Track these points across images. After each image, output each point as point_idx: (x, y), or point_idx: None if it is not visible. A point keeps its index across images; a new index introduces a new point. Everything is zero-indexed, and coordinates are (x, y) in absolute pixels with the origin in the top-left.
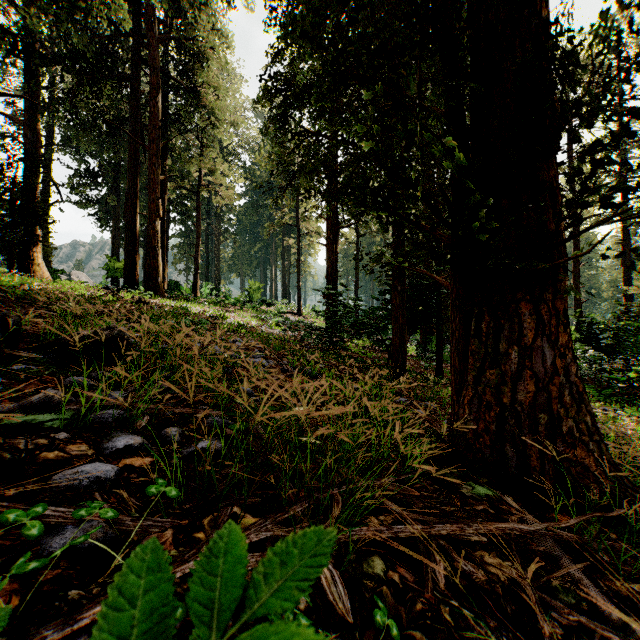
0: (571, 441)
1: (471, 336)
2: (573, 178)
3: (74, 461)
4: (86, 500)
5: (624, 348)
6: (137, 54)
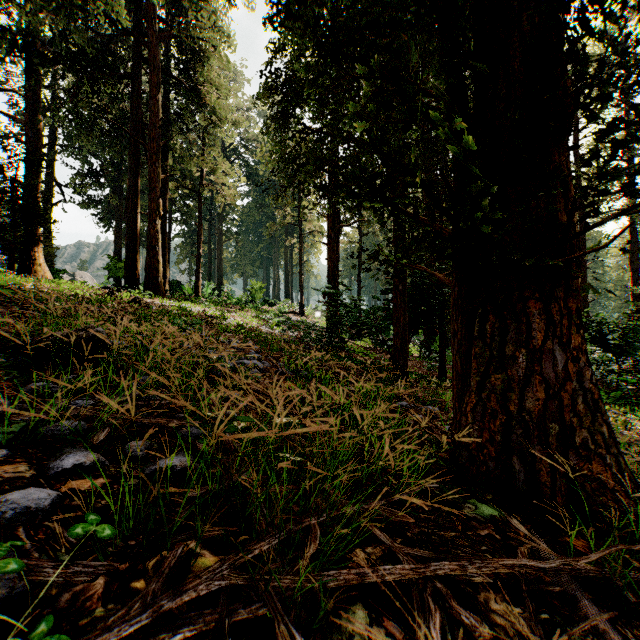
0: (585, 454)
1: (474, 338)
2: (590, 159)
3: (6, 486)
4: (5, 538)
5: (633, 349)
6: (138, 53)
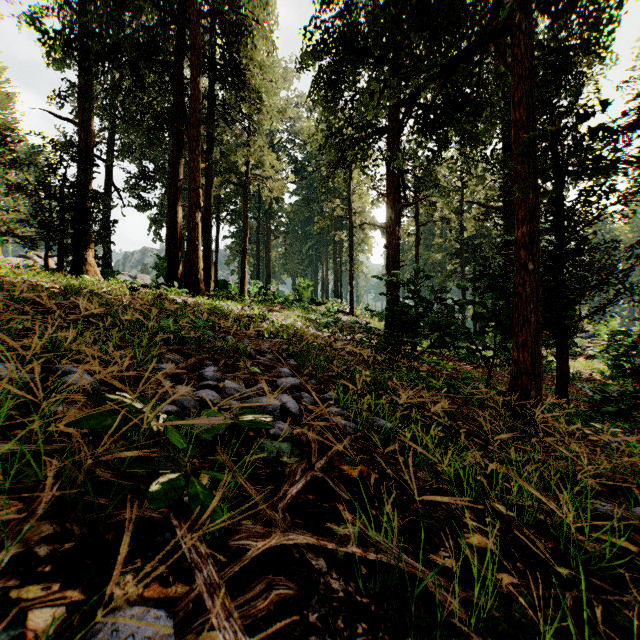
0: None
1: None
2: None
3: None
4: None
5: None
6: (180, 39)
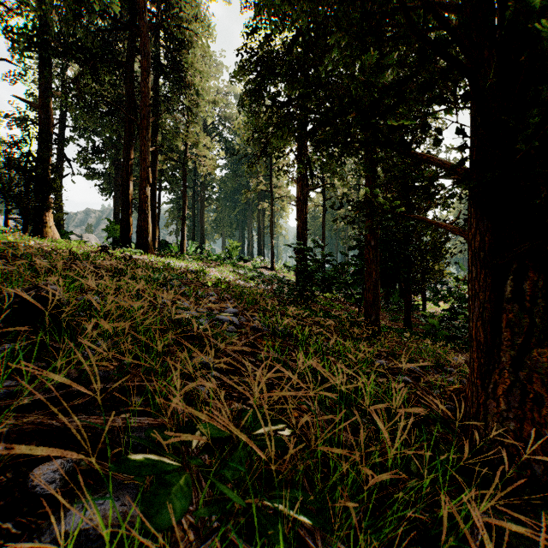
0: None
1: (506, 300)
2: None
3: None
4: None
5: None
6: (131, 42)
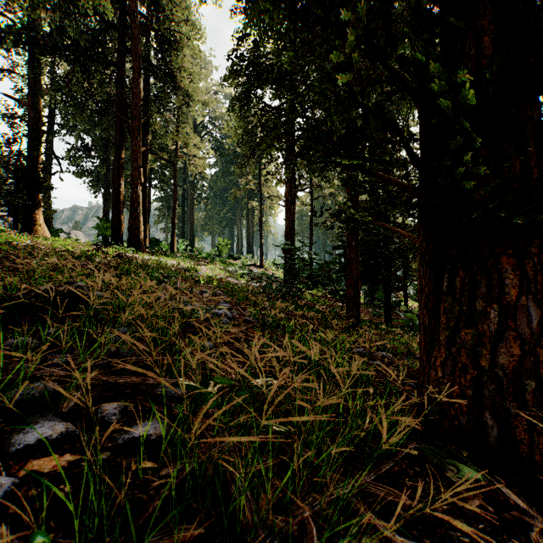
0: None
1: (443, 293)
2: None
3: None
4: None
5: None
6: (122, 44)
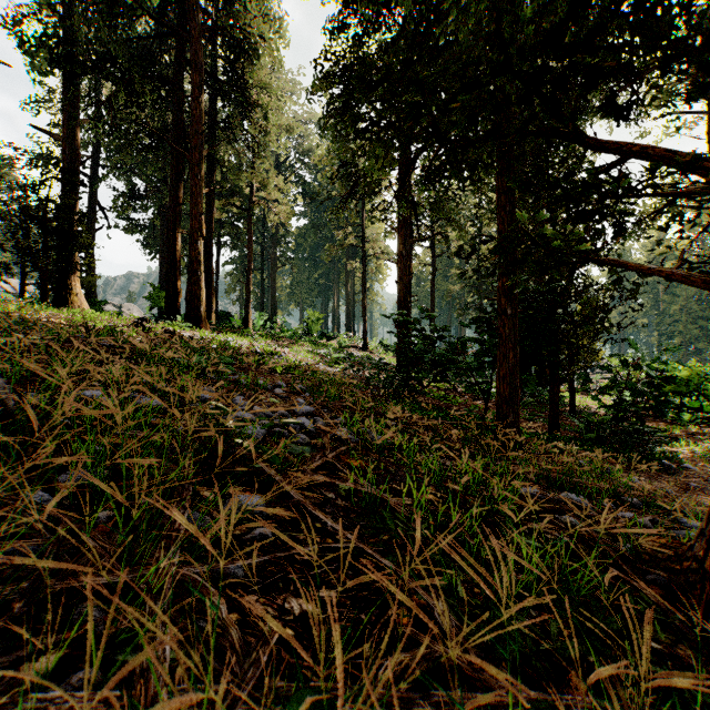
0: None
1: None
2: None
3: None
4: None
5: None
6: (179, 52)
